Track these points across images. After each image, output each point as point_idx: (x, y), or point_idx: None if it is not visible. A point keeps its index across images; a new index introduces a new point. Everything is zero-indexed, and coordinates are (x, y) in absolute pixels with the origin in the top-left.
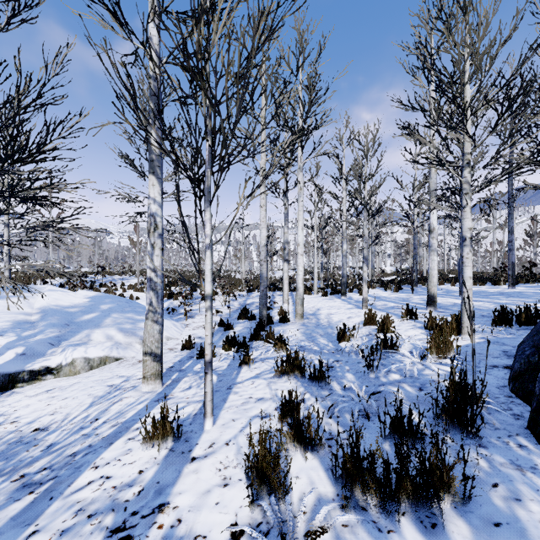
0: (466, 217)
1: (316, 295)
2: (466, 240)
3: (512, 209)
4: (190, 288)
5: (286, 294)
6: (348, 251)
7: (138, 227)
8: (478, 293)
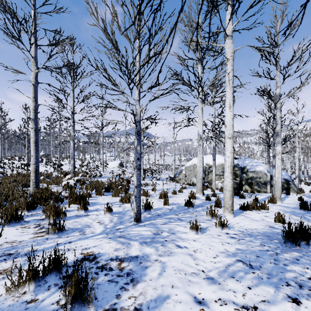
0: None
1: None
2: None
3: None
4: None
5: (305, 175)
6: None
7: (254, 155)
8: None
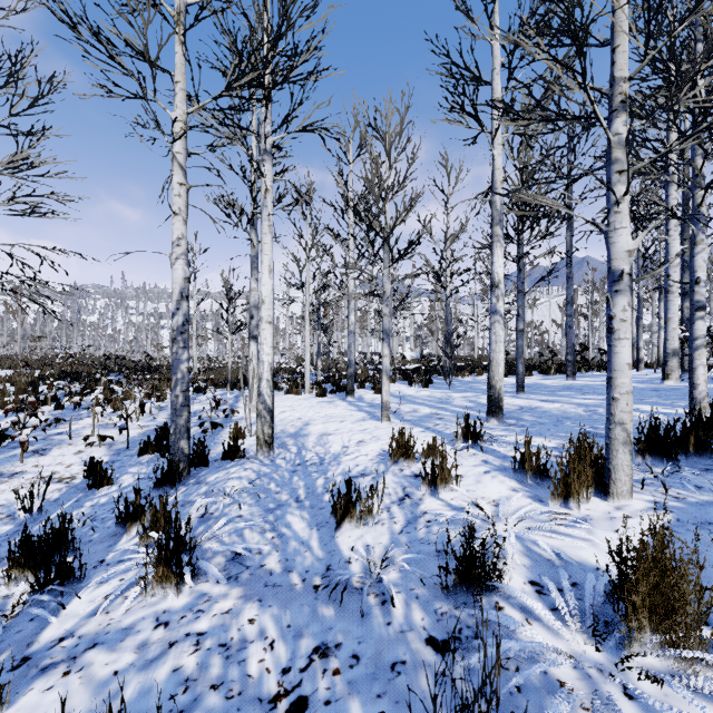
0: (621, 225)
1: (309, 395)
2: (622, 277)
3: (572, 272)
4: (82, 387)
5: (254, 395)
6: (357, 330)
7: None
8: (537, 387)
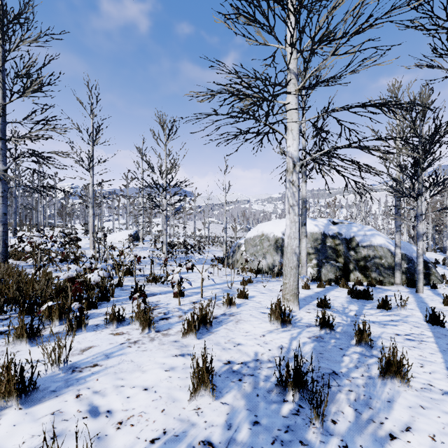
0: None
1: (430, 252)
2: None
3: None
4: None
5: None
6: None
7: None
8: None
